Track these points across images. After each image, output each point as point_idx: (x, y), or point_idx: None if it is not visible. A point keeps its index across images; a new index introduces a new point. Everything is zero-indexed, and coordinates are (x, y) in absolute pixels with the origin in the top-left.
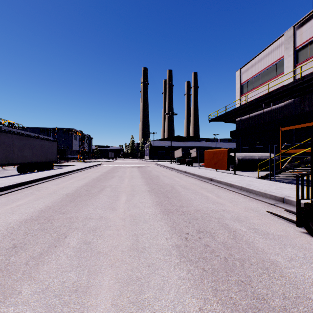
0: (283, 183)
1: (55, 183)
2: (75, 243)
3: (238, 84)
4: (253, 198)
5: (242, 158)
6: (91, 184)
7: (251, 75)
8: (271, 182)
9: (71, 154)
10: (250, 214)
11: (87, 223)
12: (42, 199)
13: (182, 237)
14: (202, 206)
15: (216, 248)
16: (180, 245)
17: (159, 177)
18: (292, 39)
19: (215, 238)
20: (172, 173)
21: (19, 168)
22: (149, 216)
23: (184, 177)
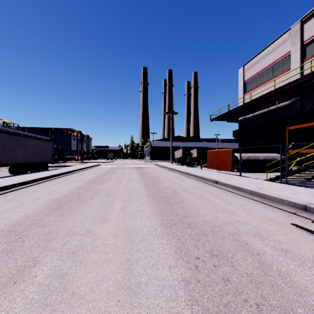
0: (297, 186)
1: (46, 186)
2: (43, 277)
3: (241, 82)
4: (267, 205)
5: (247, 159)
6: (84, 187)
7: (254, 72)
8: (283, 185)
9: (69, 154)
10: (270, 228)
11: (68, 242)
12: (23, 206)
13: (191, 264)
14: (211, 216)
15: (240, 284)
16: (189, 279)
17: (159, 179)
18: (299, 33)
19: (235, 267)
20: (173, 174)
21: (11, 170)
22: (148, 231)
23: (186, 179)
